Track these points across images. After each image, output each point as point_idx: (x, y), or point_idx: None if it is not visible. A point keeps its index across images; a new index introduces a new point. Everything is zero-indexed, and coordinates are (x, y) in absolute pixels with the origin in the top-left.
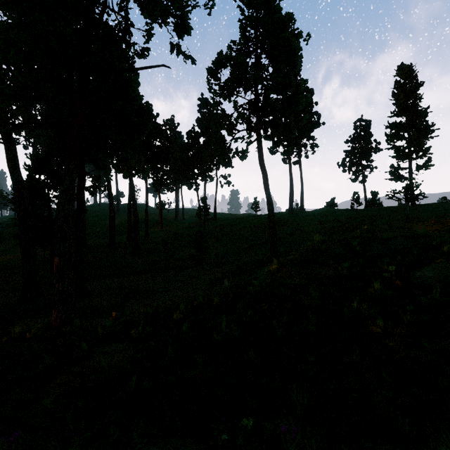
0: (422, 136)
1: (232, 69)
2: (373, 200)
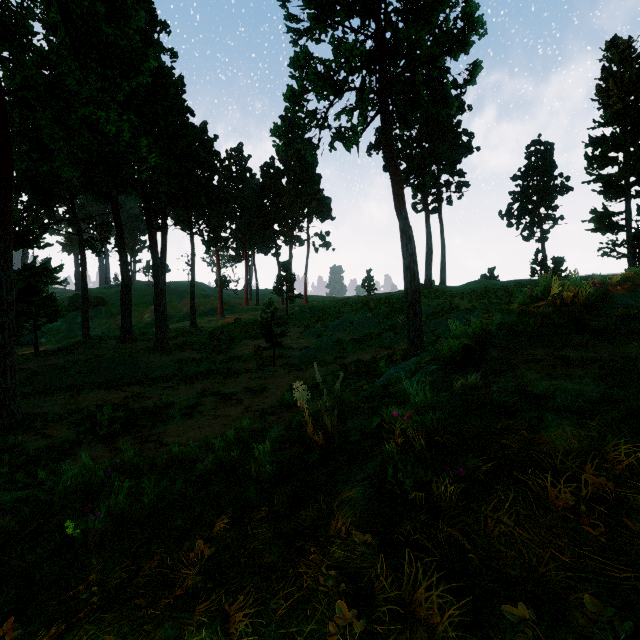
0: None
1: None
2: (556, 270)
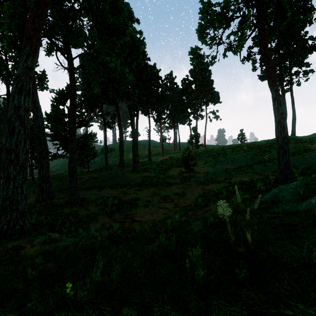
0: None
1: None
2: None
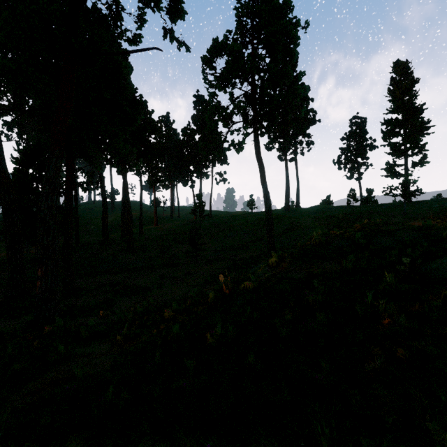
0: (418, 132)
1: (228, 58)
2: (368, 197)
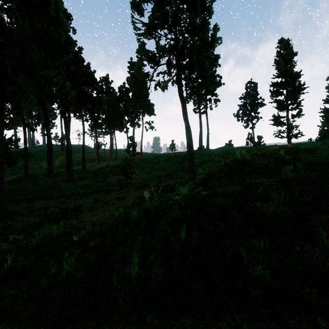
0: (297, 92)
1: (154, 2)
2: (258, 142)
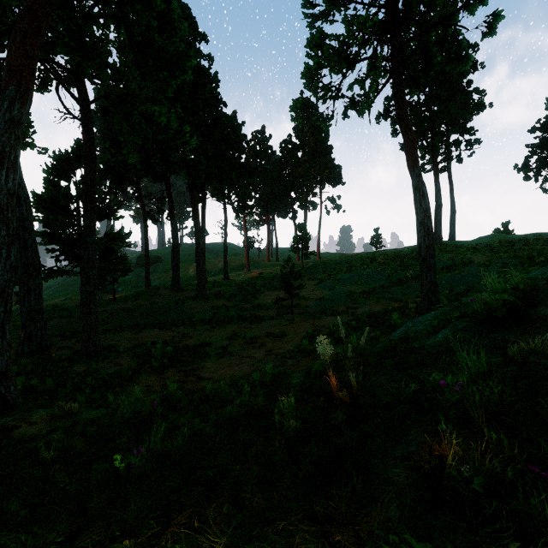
0: None
1: None
2: None
